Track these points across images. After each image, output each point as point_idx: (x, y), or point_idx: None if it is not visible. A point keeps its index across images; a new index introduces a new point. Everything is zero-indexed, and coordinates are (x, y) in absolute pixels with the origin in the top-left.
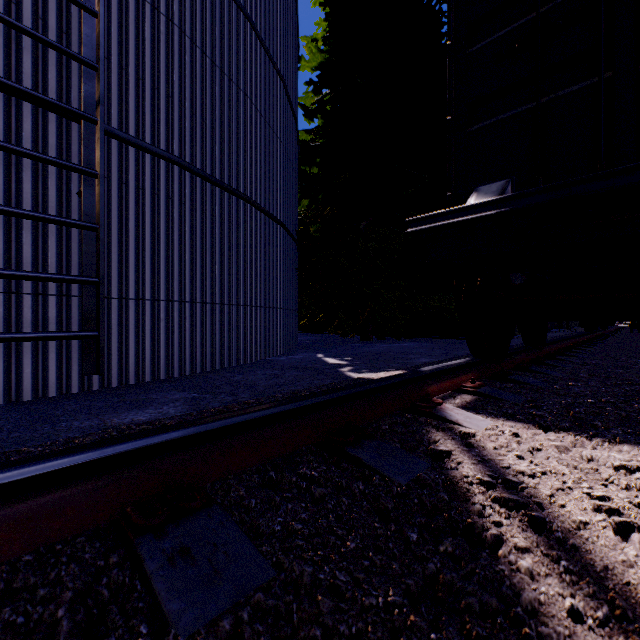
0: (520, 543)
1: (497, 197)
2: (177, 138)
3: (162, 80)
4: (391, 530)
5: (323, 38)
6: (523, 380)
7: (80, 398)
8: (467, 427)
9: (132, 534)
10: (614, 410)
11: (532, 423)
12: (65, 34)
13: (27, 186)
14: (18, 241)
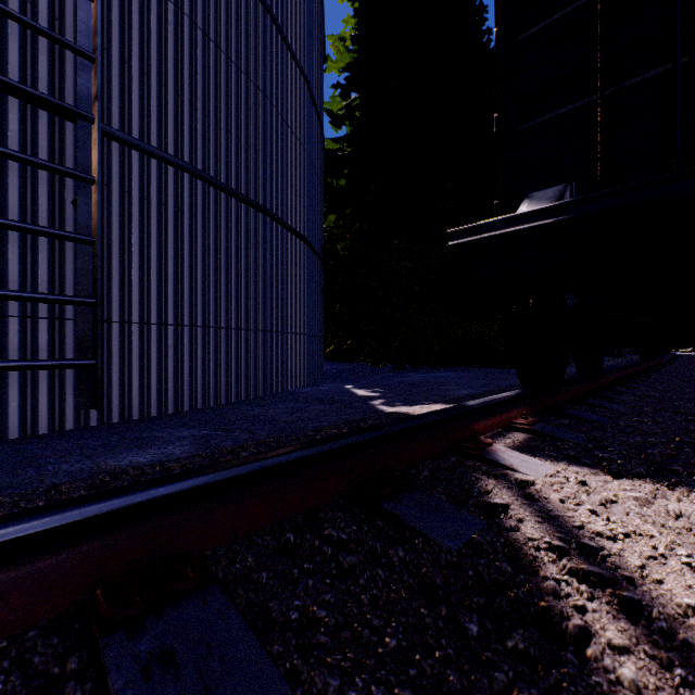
0: (616, 640)
1: (554, 203)
2: (187, 142)
3: (170, 76)
4: (443, 619)
5: (351, 37)
6: (581, 415)
7: (74, 436)
8: (524, 473)
9: (97, 631)
10: (694, 452)
11: (600, 468)
12: (58, 21)
13: (13, 193)
14: (3, 256)
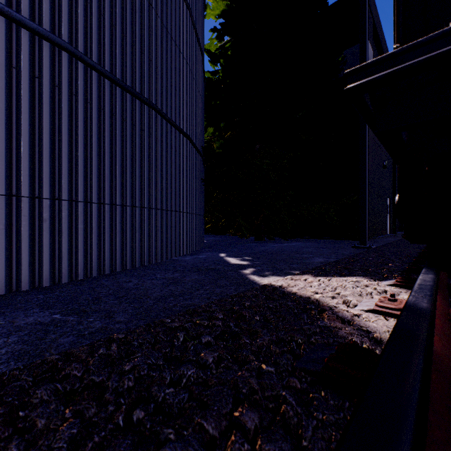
0: None
1: None
2: (66, 22)
3: None
4: None
5: None
6: None
7: None
8: None
9: None
10: None
11: None
12: None
13: None
14: None
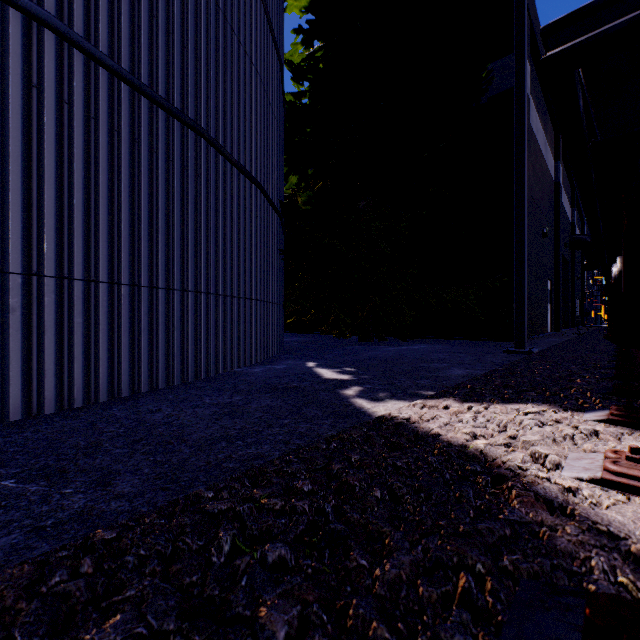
0: None
1: None
2: None
3: None
4: None
5: None
6: None
7: None
8: None
9: None
10: None
11: None
12: None
13: None
14: None
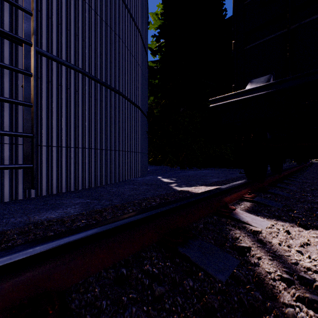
0: None
1: (266, 83)
2: (81, 58)
3: (72, 25)
4: None
5: (161, 13)
6: (276, 192)
7: (22, 202)
8: (255, 226)
9: None
10: None
11: (295, 223)
12: None
13: None
14: None
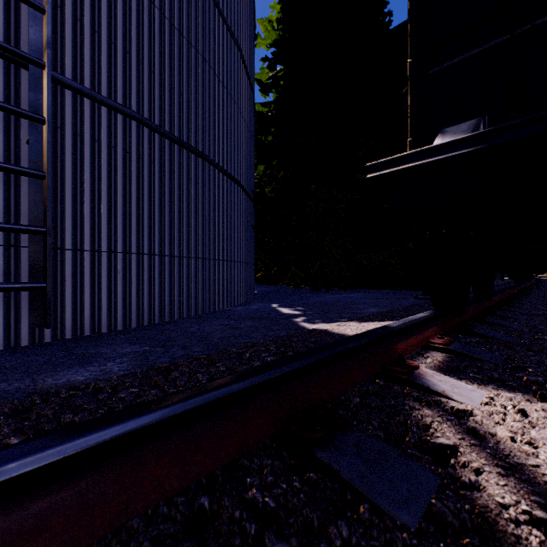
0: None
1: (473, 133)
2: (135, 93)
3: (119, 35)
4: None
5: (277, 20)
6: (488, 334)
7: (26, 352)
8: (459, 401)
9: None
10: None
11: (534, 394)
12: None
13: None
14: None
